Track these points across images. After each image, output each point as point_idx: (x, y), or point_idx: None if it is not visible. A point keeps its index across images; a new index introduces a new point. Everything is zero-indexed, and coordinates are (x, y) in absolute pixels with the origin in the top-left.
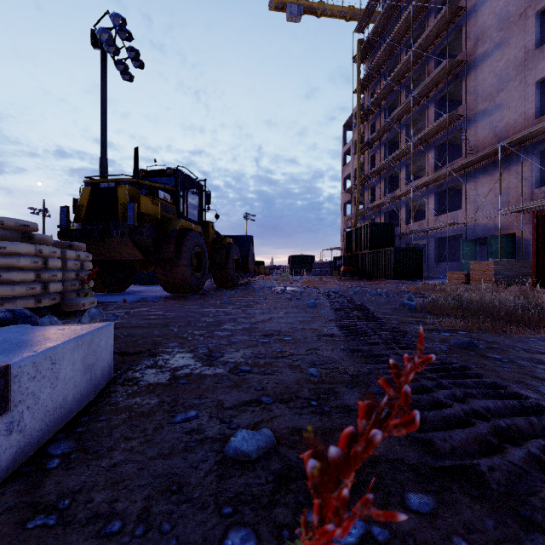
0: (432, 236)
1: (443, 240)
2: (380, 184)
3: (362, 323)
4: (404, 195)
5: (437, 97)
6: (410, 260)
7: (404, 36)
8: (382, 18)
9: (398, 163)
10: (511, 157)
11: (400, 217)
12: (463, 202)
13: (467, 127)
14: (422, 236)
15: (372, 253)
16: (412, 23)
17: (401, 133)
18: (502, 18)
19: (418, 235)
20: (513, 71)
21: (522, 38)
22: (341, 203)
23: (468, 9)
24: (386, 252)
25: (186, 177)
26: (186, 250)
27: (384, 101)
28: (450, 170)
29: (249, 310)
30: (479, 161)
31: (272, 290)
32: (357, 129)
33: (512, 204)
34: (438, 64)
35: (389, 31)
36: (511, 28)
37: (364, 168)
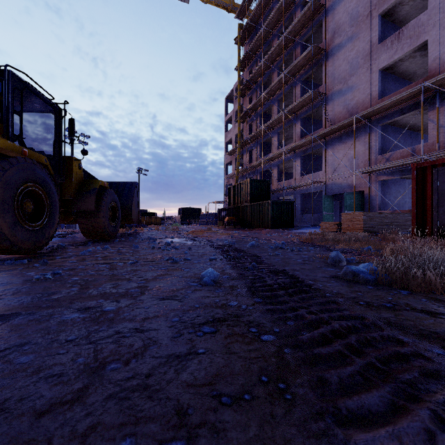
0: (298, 192)
1: (306, 196)
2: (256, 148)
3: (422, 409)
4: (276, 158)
5: (302, 78)
6: (284, 211)
7: (276, 25)
8: (259, 8)
9: (271, 131)
10: (360, 130)
11: (274, 176)
12: (323, 164)
13: (326, 103)
14: (291, 192)
15: (252, 205)
16: (284, 13)
17: (273, 106)
18: (353, 16)
19: (287, 191)
20: (362, 60)
21: (368, 34)
22: (224, 164)
23: (327, 7)
24: (264, 204)
25: (28, 88)
26: (0, 185)
27: (260, 79)
28: (314, 138)
29: (73, 307)
30: (336, 131)
31: (156, 243)
32: (238, 100)
33: (361, 167)
34: (302, 51)
35: (264, 20)
36: (360, 25)
37: (243, 134)
